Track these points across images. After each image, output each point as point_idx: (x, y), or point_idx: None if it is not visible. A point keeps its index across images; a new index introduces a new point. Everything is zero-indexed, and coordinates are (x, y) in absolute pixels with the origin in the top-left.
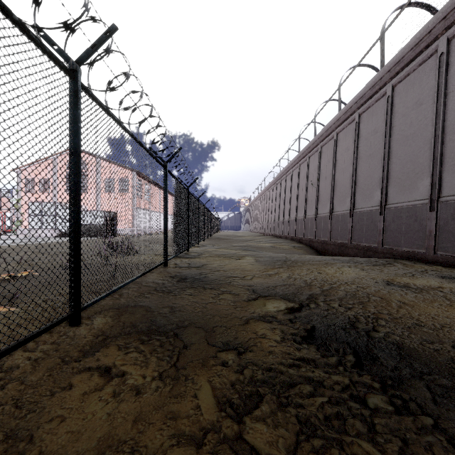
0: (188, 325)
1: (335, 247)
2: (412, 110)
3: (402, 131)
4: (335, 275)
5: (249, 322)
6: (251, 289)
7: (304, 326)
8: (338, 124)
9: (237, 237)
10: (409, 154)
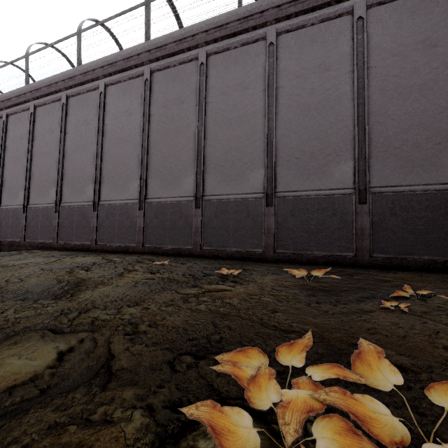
0: None
1: None
2: (48, 133)
3: (41, 146)
4: None
5: None
6: None
7: None
8: None
9: None
10: (45, 167)
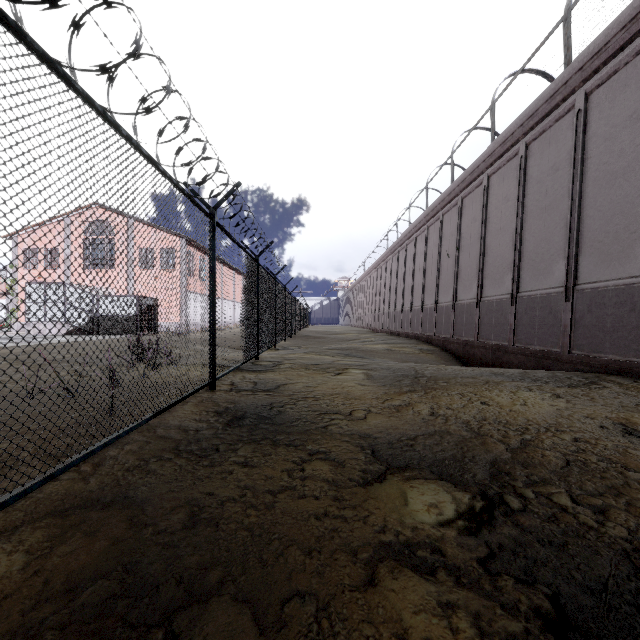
0: (213, 594)
1: (486, 351)
2: (623, 129)
3: (604, 164)
4: (515, 409)
5: (379, 576)
6: (368, 448)
7: (531, 598)
8: (491, 161)
9: (334, 334)
10: (617, 201)
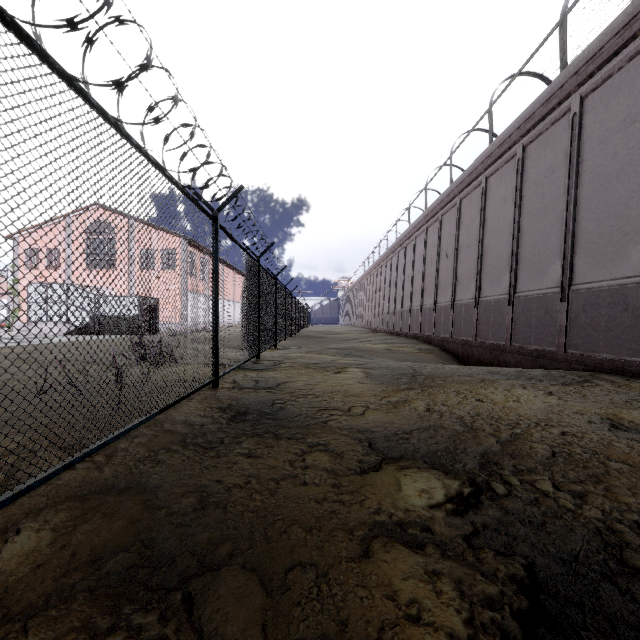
0: (224, 564)
1: (484, 350)
2: (617, 133)
3: (598, 167)
4: (508, 405)
5: (373, 550)
6: (365, 440)
7: (509, 567)
8: (489, 163)
9: (334, 334)
10: (611, 203)
